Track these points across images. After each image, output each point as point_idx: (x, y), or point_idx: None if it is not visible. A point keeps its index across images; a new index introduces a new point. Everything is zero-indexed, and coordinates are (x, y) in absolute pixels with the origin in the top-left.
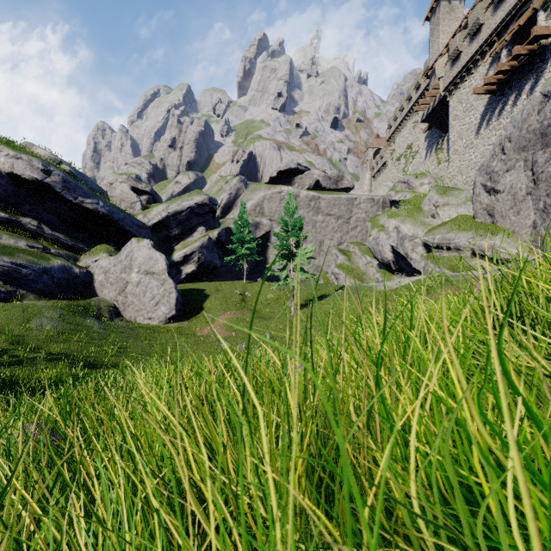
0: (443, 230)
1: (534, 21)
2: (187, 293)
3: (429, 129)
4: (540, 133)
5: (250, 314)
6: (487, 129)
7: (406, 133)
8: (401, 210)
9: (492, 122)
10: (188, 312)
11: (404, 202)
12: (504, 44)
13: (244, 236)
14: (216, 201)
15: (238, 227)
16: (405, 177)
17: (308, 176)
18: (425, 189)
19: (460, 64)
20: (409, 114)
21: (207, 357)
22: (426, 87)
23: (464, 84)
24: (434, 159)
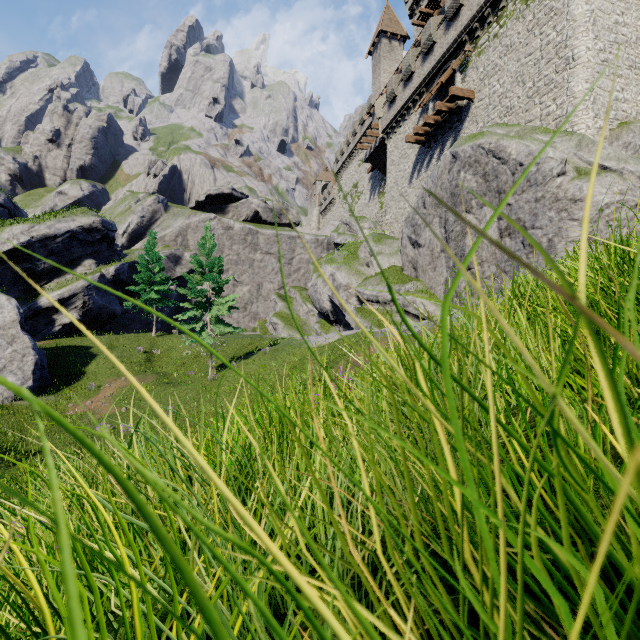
0: (374, 281)
1: (454, 81)
2: (60, 352)
3: (372, 170)
4: (450, 192)
5: (155, 379)
6: (418, 179)
7: (353, 170)
8: (338, 255)
9: (421, 173)
10: (58, 381)
11: (343, 247)
12: (431, 97)
13: (152, 275)
14: (114, 225)
15: (143, 263)
16: (347, 219)
17: (245, 204)
18: (366, 234)
19: (396, 107)
20: (355, 150)
21: (66, 452)
22: (370, 125)
23: (400, 130)
24: (377, 202)
